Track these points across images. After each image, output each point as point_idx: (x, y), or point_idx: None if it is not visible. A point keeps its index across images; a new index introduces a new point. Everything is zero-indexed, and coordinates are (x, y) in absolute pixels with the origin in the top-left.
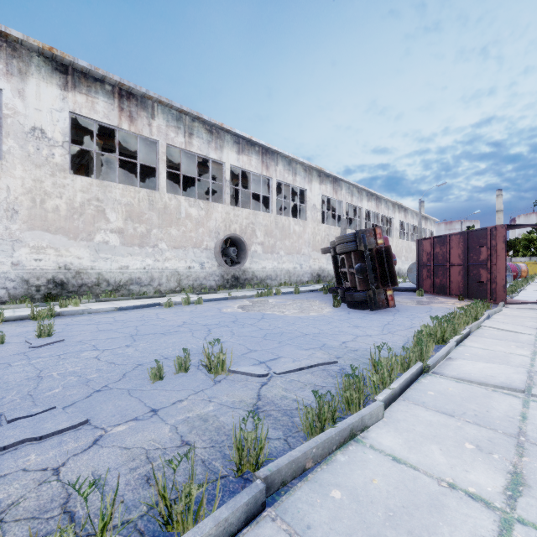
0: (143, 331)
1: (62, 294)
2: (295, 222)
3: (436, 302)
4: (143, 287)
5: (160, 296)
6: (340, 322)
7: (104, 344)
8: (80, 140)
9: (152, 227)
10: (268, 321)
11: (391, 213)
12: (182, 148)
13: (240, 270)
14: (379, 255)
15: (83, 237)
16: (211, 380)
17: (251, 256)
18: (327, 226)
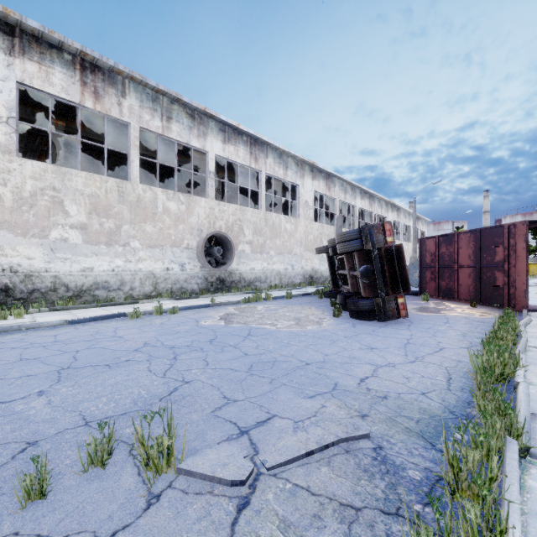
0: (80, 361)
1: (6, 302)
2: (286, 220)
3: (447, 309)
4: (111, 292)
5: (131, 303)
6: (347, 341)
7: (6, 390)
8: (37, 121)
9: (122, 223)
10: (255, 340)
11: (384, 212)
12: (159, 134)
13: (226, 272)
14: (389, 255)
15: (35, 233)
16: (142, 493)
17: (238, 256)
18: (320, 224)
